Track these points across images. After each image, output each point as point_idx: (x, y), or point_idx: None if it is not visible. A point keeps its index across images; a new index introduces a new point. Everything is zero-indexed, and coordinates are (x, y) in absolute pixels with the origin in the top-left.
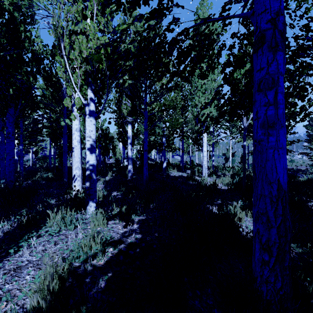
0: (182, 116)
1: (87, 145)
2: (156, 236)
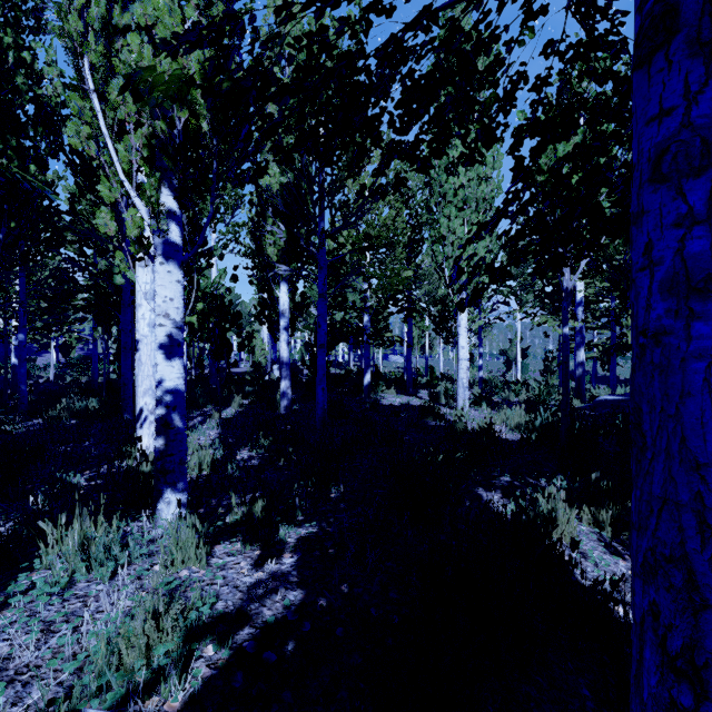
0: (409, 264)
1: (160, 338)
2: (345, 594)
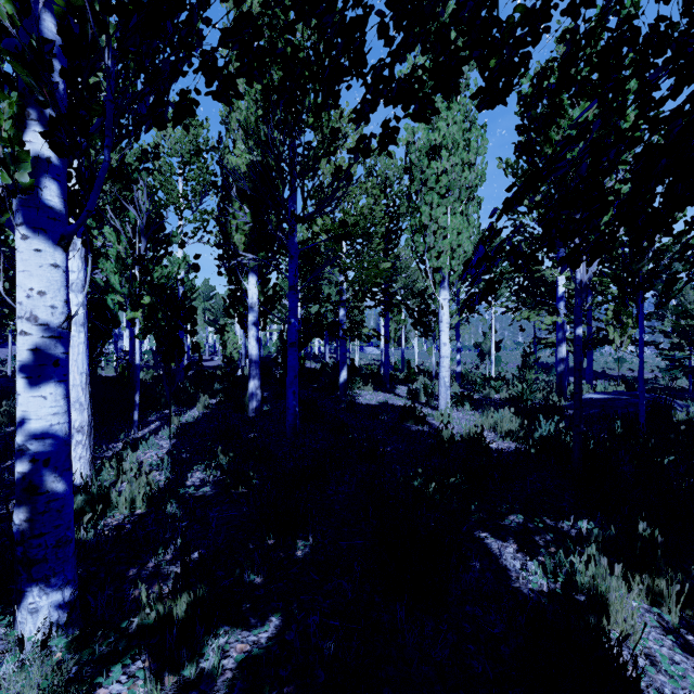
0: (387, 256)
1: (22, 353)
2: None
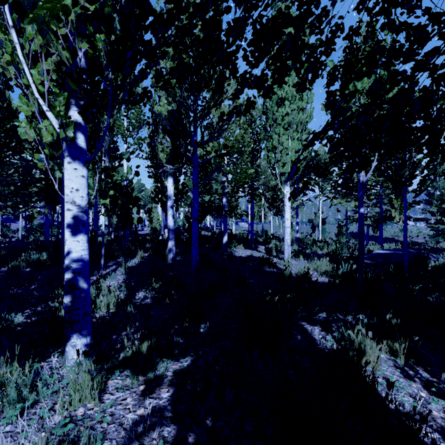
0: (252, 165)
1: (68, 219)
2: (209, 428)
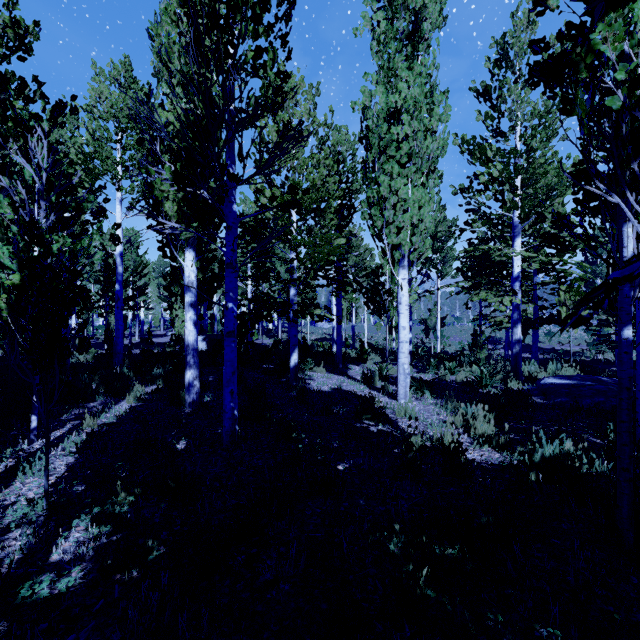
0: (340, 232)
1: None
2: None
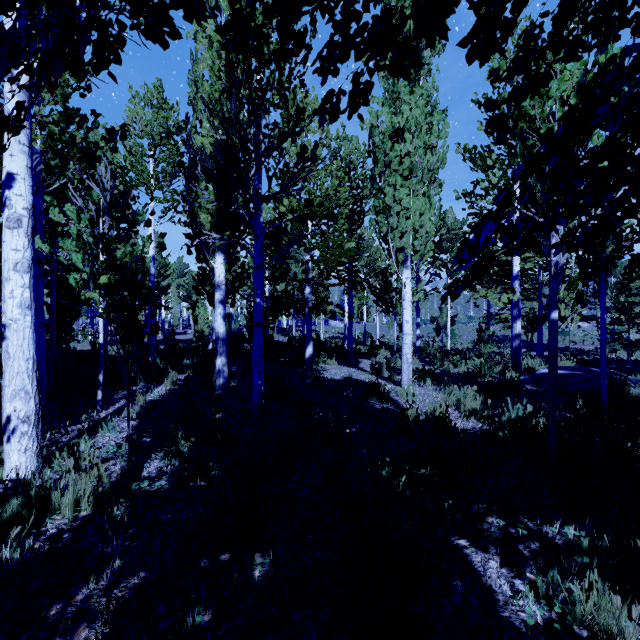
0: (351, 236)
1: None
2: None
